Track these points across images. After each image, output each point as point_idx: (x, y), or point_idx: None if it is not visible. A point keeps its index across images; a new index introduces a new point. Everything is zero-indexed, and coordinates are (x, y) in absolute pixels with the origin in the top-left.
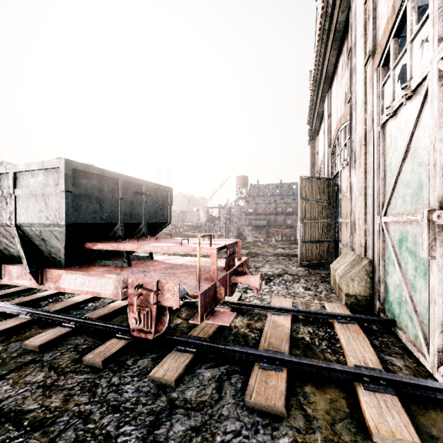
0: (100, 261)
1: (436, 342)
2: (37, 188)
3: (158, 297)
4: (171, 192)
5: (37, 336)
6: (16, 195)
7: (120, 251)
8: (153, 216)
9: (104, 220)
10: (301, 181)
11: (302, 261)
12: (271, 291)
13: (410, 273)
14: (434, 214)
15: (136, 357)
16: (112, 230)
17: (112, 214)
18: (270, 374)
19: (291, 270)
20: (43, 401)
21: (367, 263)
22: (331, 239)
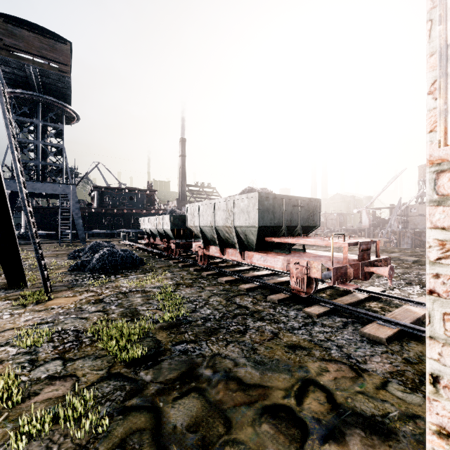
0: (272, 250)
1: None
2: (244, 208)
3: (308, 271)
4: (320, 202)
5: (244, 285)
6: (234, 211)
7: (283, 245)
8: (305, 221)
9: (275, 224)
10: None
11: None
12: (423, 294)
13: None
14: None
15: (295, 303)
16: (279, 230)
17: (279, 221)
18: (383, 327)
19: None
20: (254, 306)
21: None
22: None
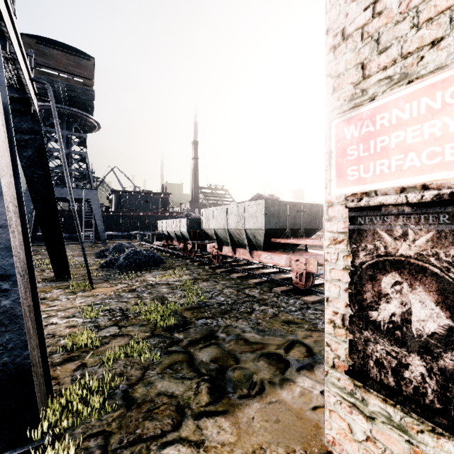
0: (278, 249)
1: None
2: (253, 213)
3: (306, 267)
4: (321, 207)
5: (253, 280)
6: (245, 216)
7: (288, 245)
8: (308, 224)
9: (280, 227)
10: None
11: None
12: None
13: None
14: None
15: (295, 294)
16: (284, 232)
17: (284, 224)
18: None
19: None
20: (260, 296)
21: None
22: None
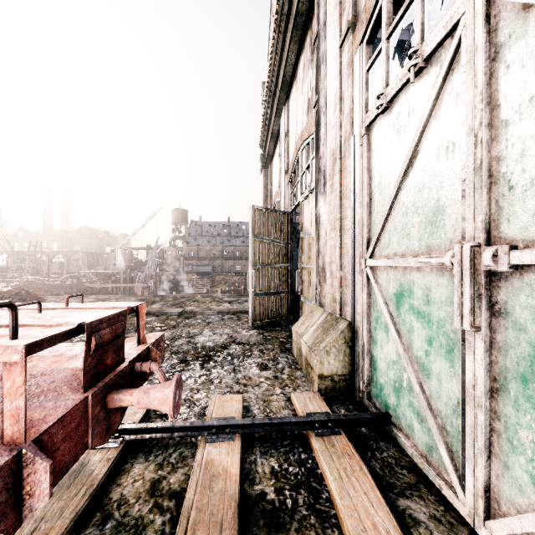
0: None
1: (482, 475)
2: None
3: None
4: None
5: None
6: None
7: None
8: None
9: None
10: (253, 213)
11: (254, 321)
12: (210, 381)
13: (417, 346)
14: (485, 252)
15: None
16: None
17: None
18: None
19: (240, 335)
20: None
21: (346, 327)
22: (289, 289)
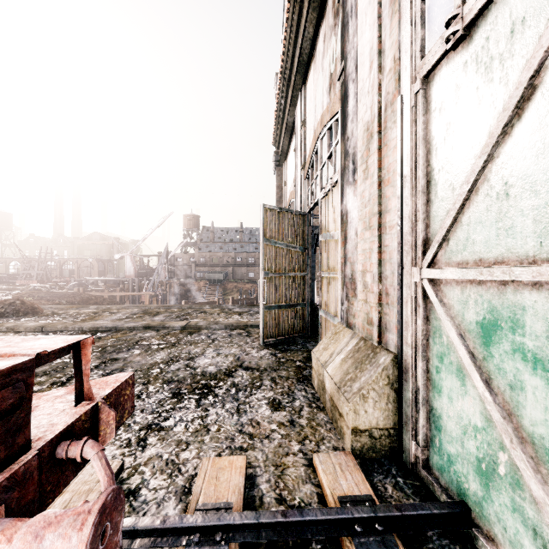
0: None
1: None
2: None
3: None
4: None
5: None
6: None
7: None
8: None
9: None
10: (265, 213)
11: (266, 339)
12: (204, 428)
13: (534, 416)
14: None
15: None
16: None
17: None
18: None
19: (248, 357)
20: None
21: (391, 362)
22: (306, 301)
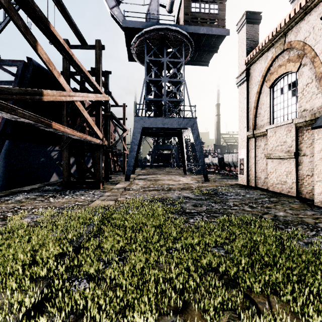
0: None
1: None
2: None
3: None
4: None
5: None
6: (237, 157)
7: None
8: None
9: None
10: None
11: None
12: None
13: None
14: None
15: None
16: None
17: None
18: None
19: None
20: None
21: None
22: None
